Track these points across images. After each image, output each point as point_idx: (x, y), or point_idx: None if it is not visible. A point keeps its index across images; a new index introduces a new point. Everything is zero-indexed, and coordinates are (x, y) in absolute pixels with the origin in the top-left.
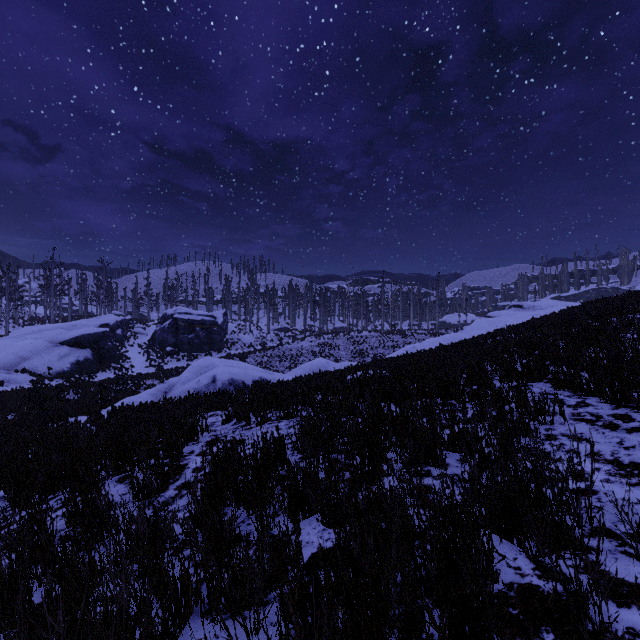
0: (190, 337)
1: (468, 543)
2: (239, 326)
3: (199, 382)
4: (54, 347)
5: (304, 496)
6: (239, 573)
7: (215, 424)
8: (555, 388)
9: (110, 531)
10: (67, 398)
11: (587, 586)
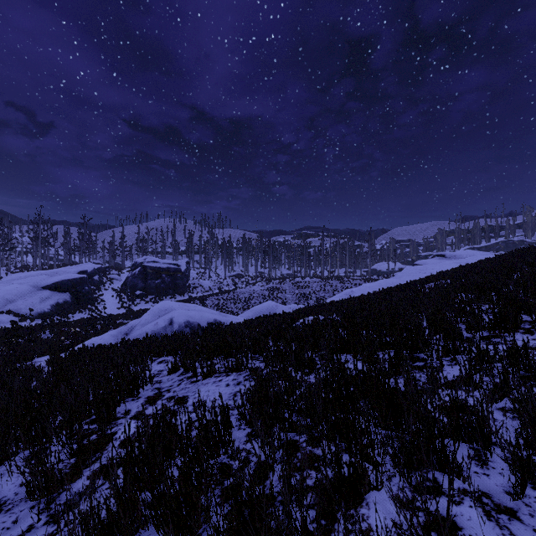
0: (157, 282)
1: None
2: (200, 273)
3: (157, 324)
4: (37, 291)
5: None
6: None
7: (162, 373)
8: None
9: None
10: (41, 337)
11: None
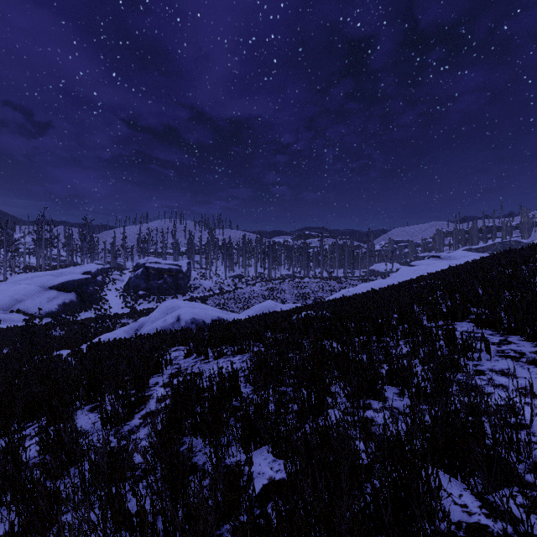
0: (159, 283)
1: (416, 481)
2: (201, 273)
3: (165, 321)
4: (44, 291)
5: (256, 428)
6: (193, 509)
7: (178, 358)
8: (477, 327)
9: (74, 462)
10: (54, 334)
11: (536, 527)
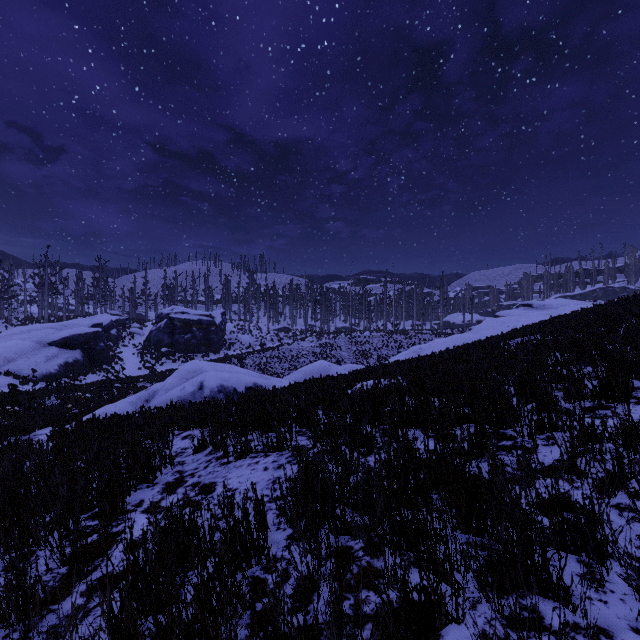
0: (186, 337)
1: None
2: (238, 326)
3: (184, 389)
4: (42, 348)
5: None
6: None
7: (186, 452)
8: None
9: None
10: (44, 405)
11: None
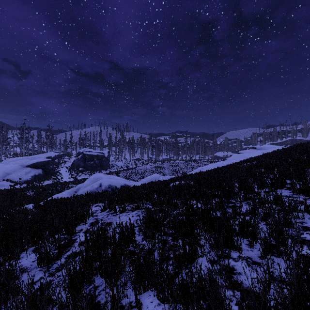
0: (91, 163)
1: None
2: (116, 158)
3: (93, 186)
4: (23, 168)
5: (144, 275)
6: None
7: (97, 211)
8: (293, 193)
9: None
10: (27, 194)
11: None
